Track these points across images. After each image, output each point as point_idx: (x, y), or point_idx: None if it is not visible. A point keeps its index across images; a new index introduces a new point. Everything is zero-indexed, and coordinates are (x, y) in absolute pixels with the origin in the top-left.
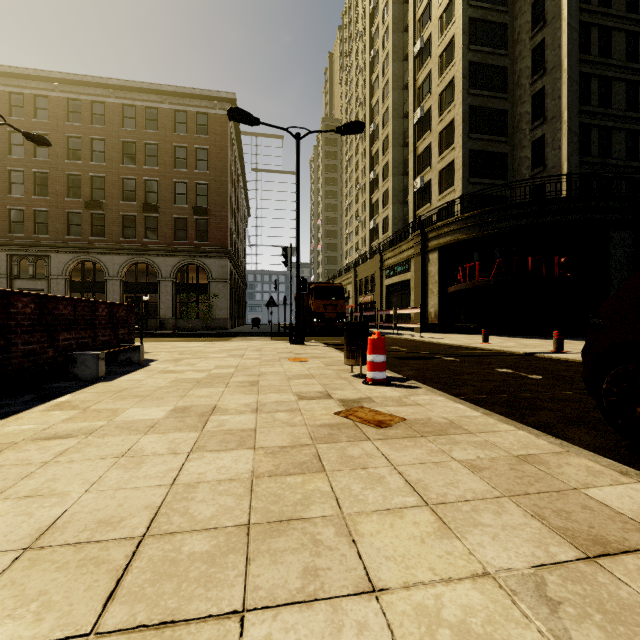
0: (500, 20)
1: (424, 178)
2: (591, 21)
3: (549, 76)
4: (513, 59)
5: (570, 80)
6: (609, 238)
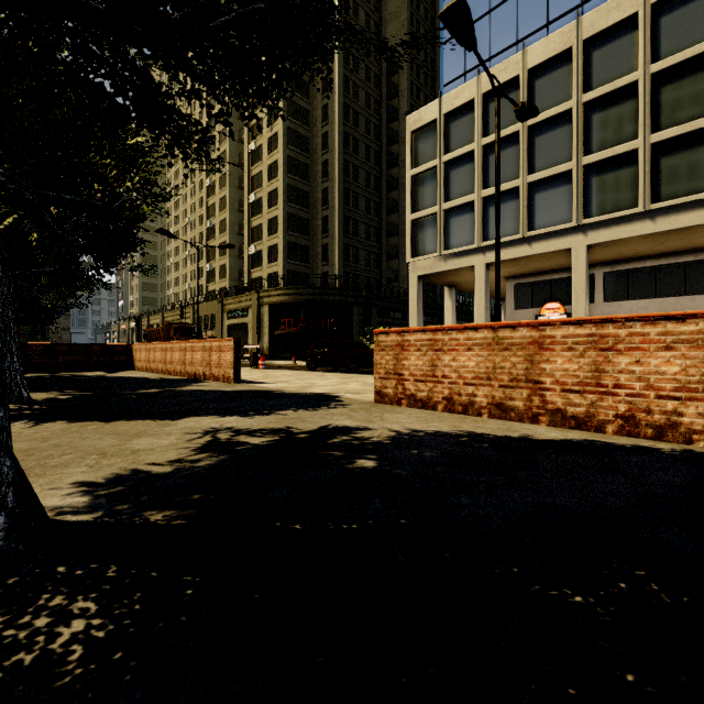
0: (306, 162)
1: (257, 247)
2: (349, 188)
3: (330, 211)
4: (313, 188)
5: (339, 219)
6: (353, 310)
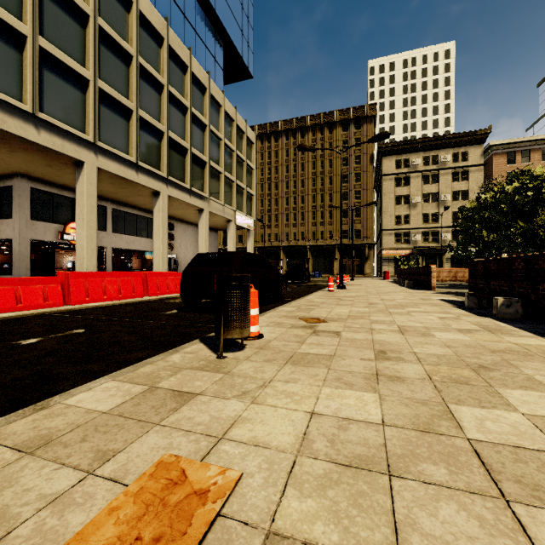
0: None
1: None
2: None
3: None
4: None
5: None
6: None
